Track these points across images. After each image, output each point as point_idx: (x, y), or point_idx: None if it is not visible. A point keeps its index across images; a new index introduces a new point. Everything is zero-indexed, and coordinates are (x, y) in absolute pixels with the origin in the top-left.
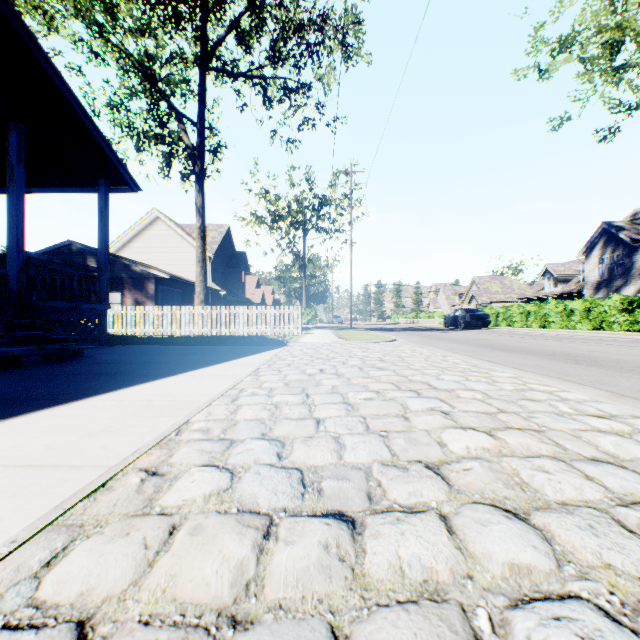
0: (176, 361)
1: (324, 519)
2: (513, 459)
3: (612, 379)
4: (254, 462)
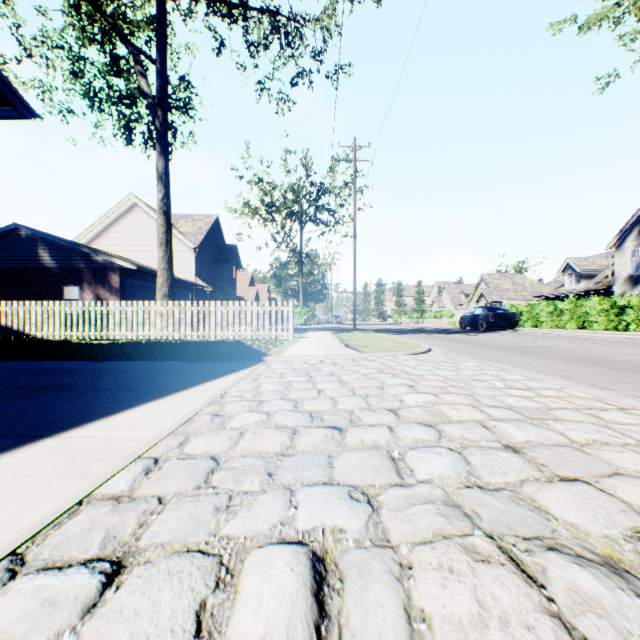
0: None
1: None
2: None
3: None
4: None
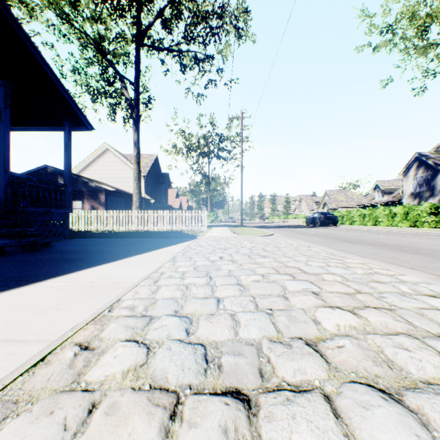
0: (117, 250)
1: (223, 398)
2: (376, 336)
3: (433, 264)
4: (167, 338)
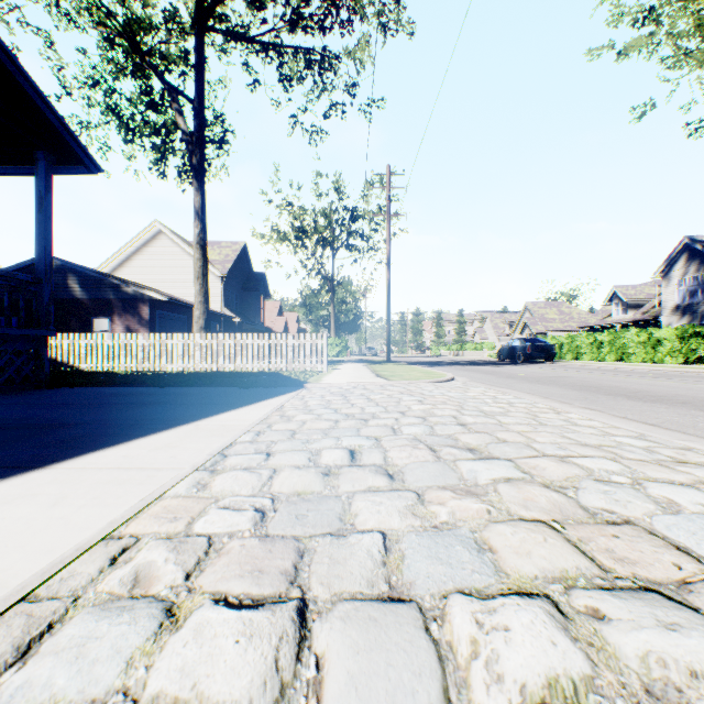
0: (101, 422)
1: None
2: None
3: None
4: None
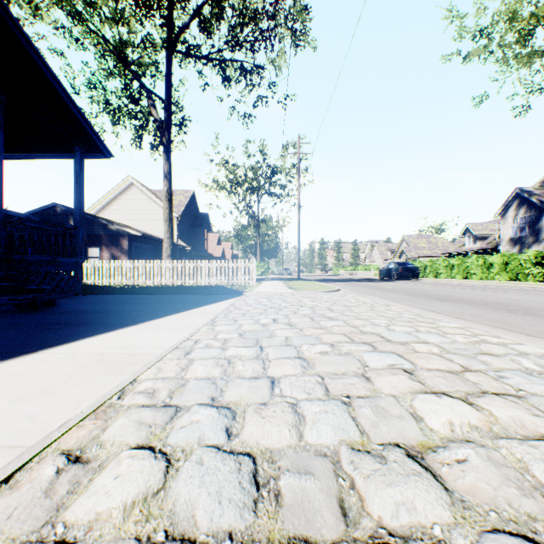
0: (140, 310)
1: None
2: (512, 443)
3: None
4: (198, 443)
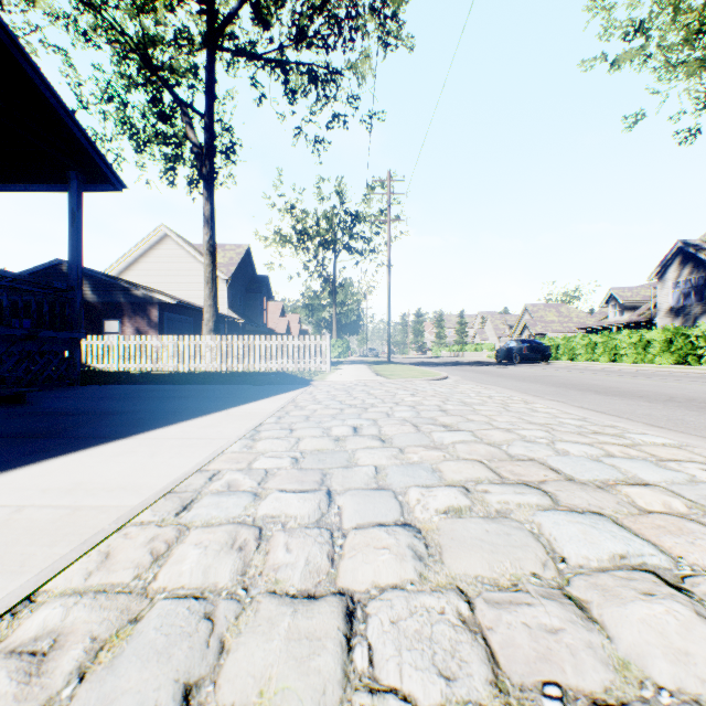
0: (148, 410)
1: None
2: None
3: None
4: None
